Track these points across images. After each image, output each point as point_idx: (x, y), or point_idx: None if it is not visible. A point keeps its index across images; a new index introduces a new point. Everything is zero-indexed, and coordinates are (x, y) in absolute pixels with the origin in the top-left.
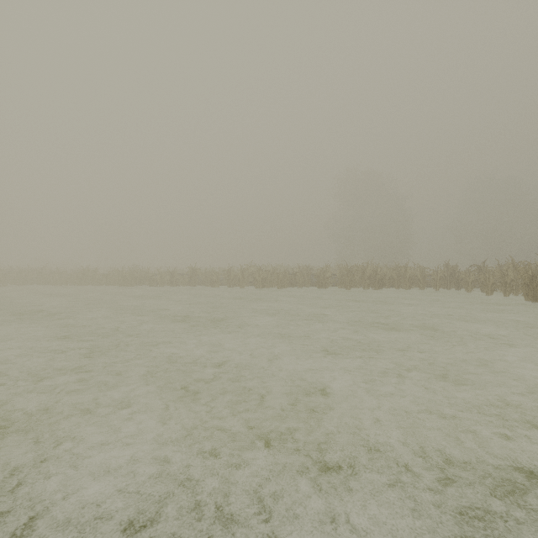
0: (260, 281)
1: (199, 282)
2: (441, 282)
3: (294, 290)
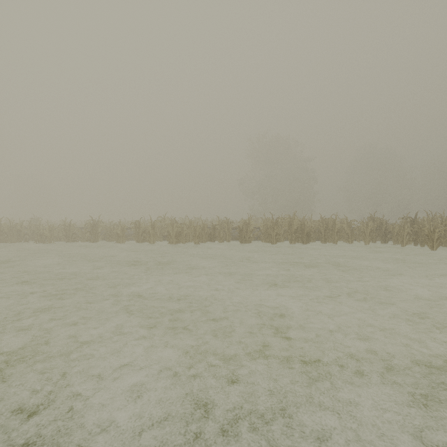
0: (173, 235)
1: (101, 236)
2: (372, 236)
3: (214, 245)
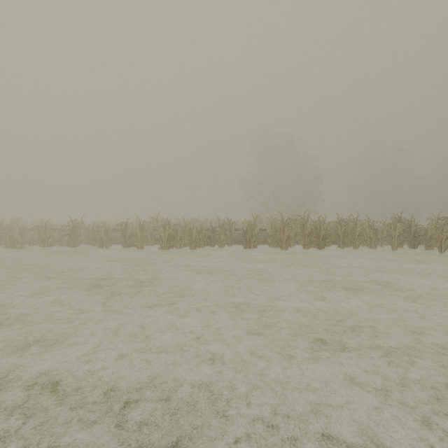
0: (165, 239)
1: (82, 240)
2: (401, 240)
3: (213, 250)
